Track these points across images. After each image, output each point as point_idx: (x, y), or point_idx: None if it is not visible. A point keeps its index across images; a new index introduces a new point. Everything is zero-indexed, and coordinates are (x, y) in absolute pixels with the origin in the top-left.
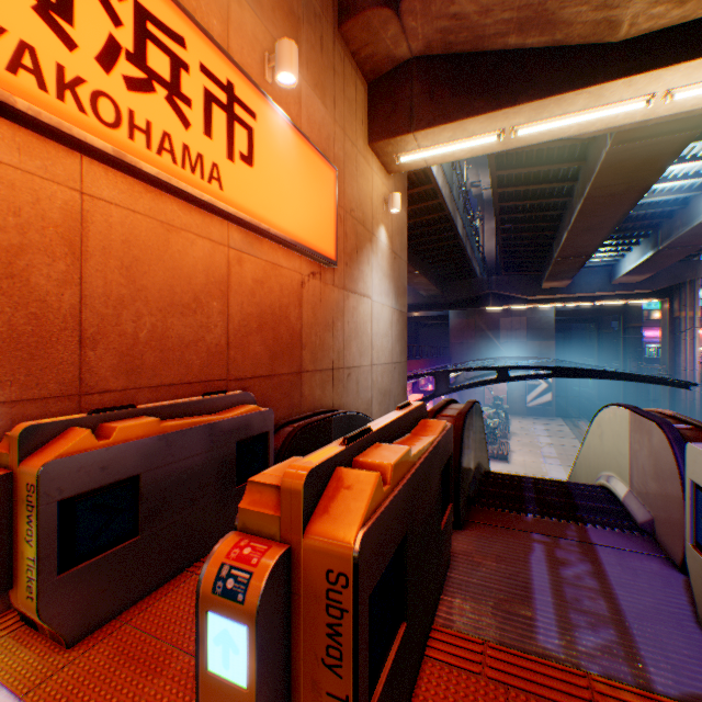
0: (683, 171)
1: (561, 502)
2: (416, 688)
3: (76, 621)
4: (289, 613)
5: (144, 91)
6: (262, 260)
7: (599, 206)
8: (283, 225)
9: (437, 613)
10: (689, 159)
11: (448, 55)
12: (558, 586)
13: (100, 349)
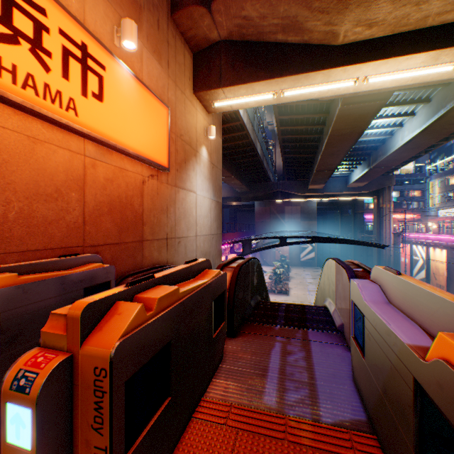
0: (382, 123)
1: (298, 317)
2: (182, 438)
3: None
4: (71, 398)
5: (10, 43)
6: (112, 165)
7: (337, 141)
8: (127, 142)
9: (207, 390)
10: (384, 117)
11: (243, 41)
12: (284, 367)
13: None
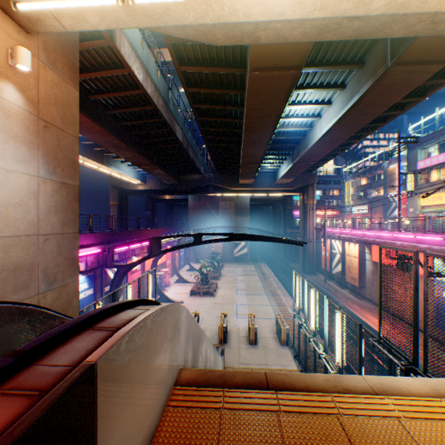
0: (302, 113)
1: None
2: None
3: None
4: None
5: None
6: None
7: (256, 126)
8: None
9: None
10: (303, 103)
11: None
12: None
13: None
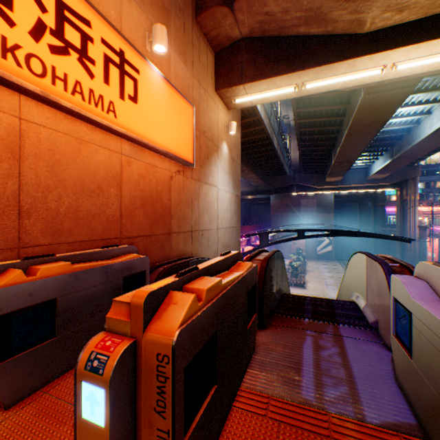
0: (407, 112)
1: (326, 311)
2: (225, 425)
3: (11, 392)
4: (135, 381)
5: (62, 54)
6: (144, 162)
7: (358, 132)
8: (158, 141)
9: (243, 380)
10: (410, 105)
11: (264, 37)
12: (318, 361)
13: (33, 218)
